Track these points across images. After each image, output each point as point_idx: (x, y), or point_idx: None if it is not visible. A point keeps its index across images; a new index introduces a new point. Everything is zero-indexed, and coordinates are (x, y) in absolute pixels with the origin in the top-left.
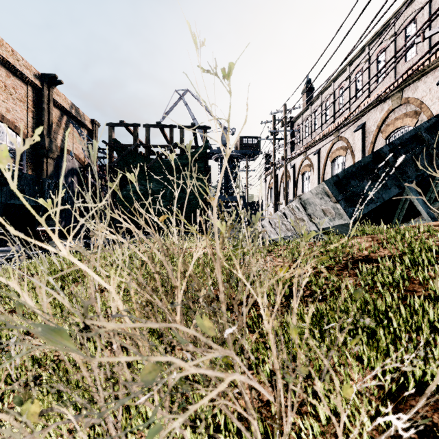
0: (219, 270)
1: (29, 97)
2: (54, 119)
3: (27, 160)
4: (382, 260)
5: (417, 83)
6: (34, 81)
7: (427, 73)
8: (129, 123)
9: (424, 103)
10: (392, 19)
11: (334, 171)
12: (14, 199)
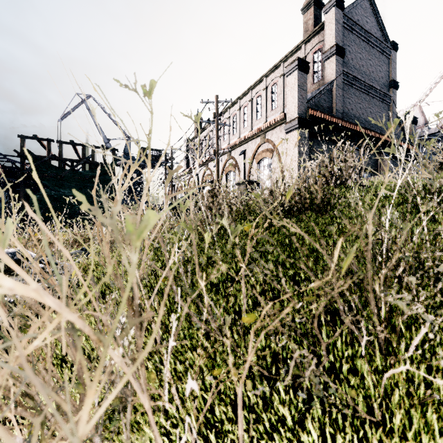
0: None
1: None
2: None
3: None
4: None
5: (235, 150)
6: None
7: (238, 147)
8: (42, 138)
9: (237, 161)
10: (238, 100)
11: None
12: None
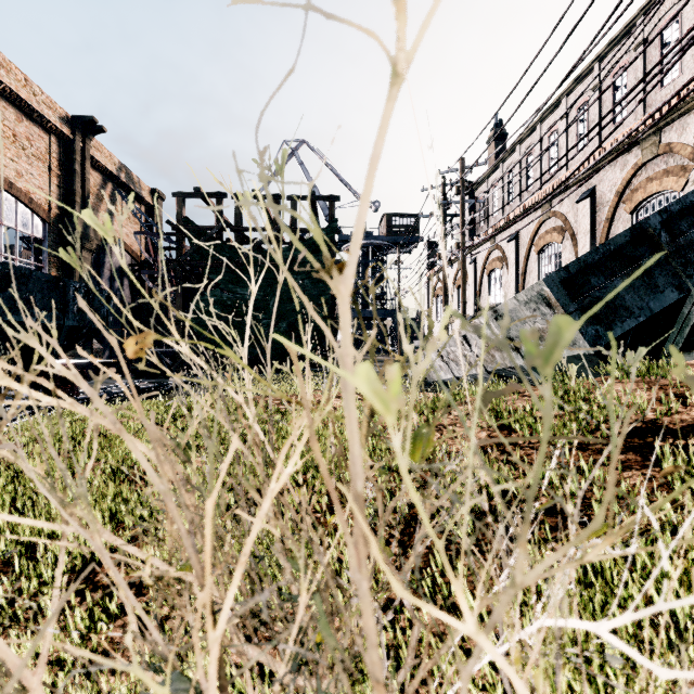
0: (363, 554)
1: (52, 154)
2: (92, 187)
3: (50, 254)
4: (693, 433)
5: (686, 118)
6: (61, 128)
7: None
8: (209, 193)
9: None
10: (639, 17)
11: (542, 267)
12: (17, 314)
